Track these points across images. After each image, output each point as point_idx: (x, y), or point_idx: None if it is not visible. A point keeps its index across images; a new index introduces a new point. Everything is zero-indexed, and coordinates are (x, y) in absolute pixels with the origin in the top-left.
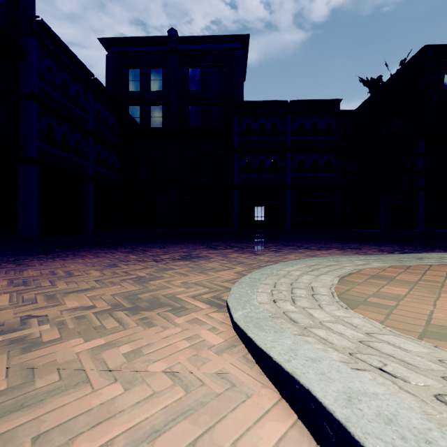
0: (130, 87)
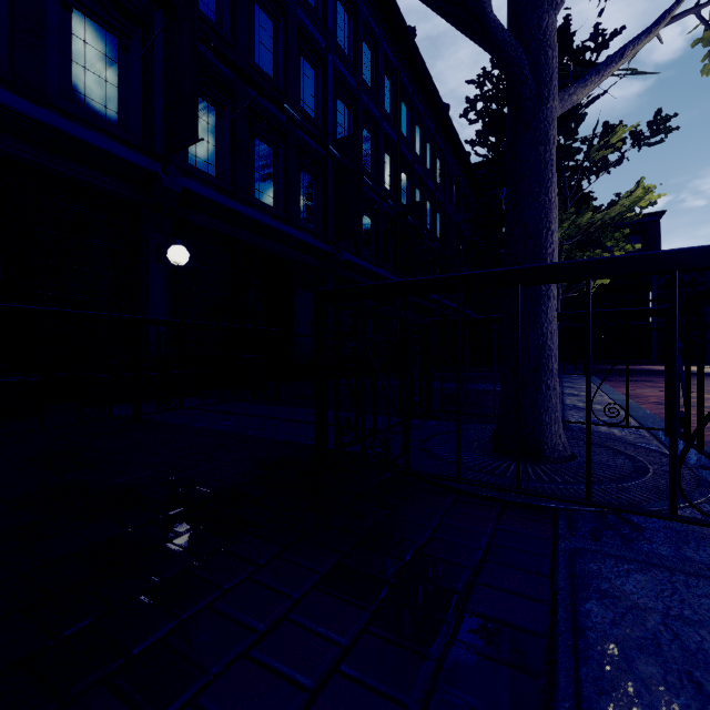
0: None
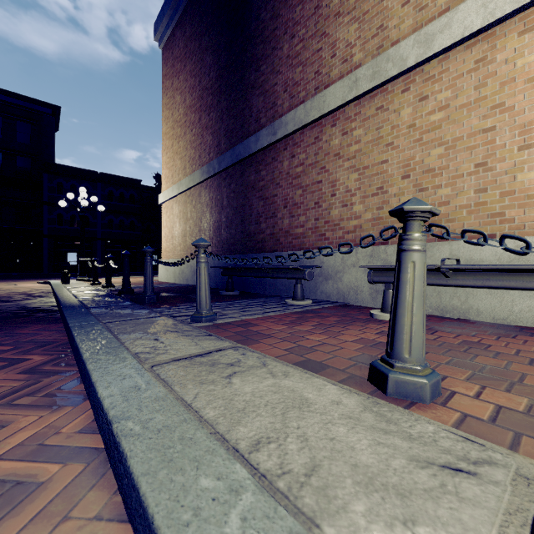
0: None
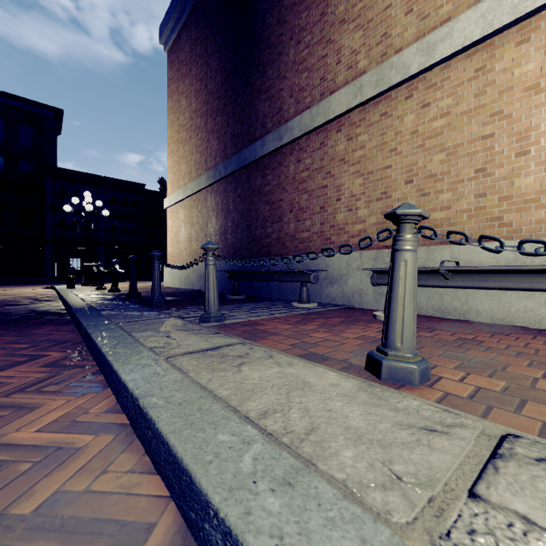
0: None
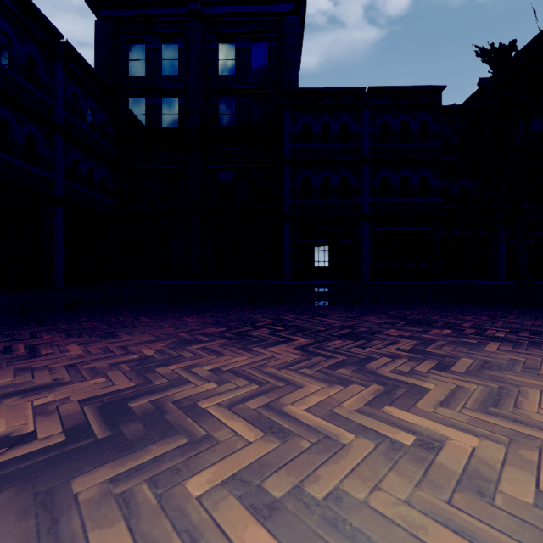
0: (131, 70)
